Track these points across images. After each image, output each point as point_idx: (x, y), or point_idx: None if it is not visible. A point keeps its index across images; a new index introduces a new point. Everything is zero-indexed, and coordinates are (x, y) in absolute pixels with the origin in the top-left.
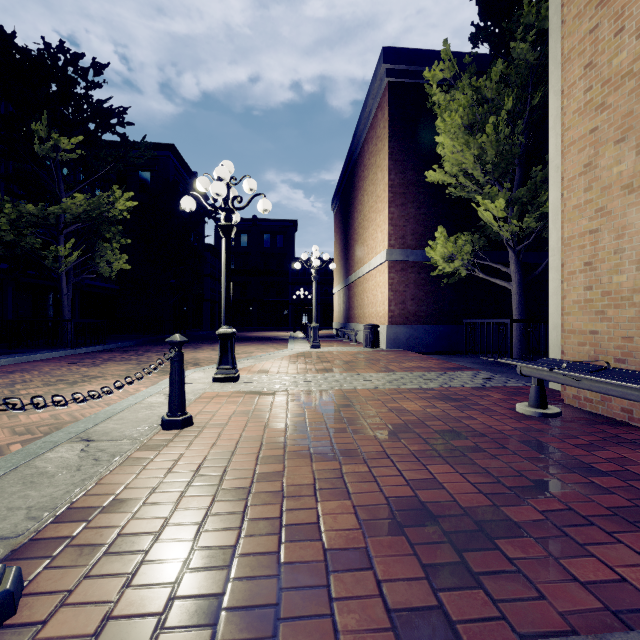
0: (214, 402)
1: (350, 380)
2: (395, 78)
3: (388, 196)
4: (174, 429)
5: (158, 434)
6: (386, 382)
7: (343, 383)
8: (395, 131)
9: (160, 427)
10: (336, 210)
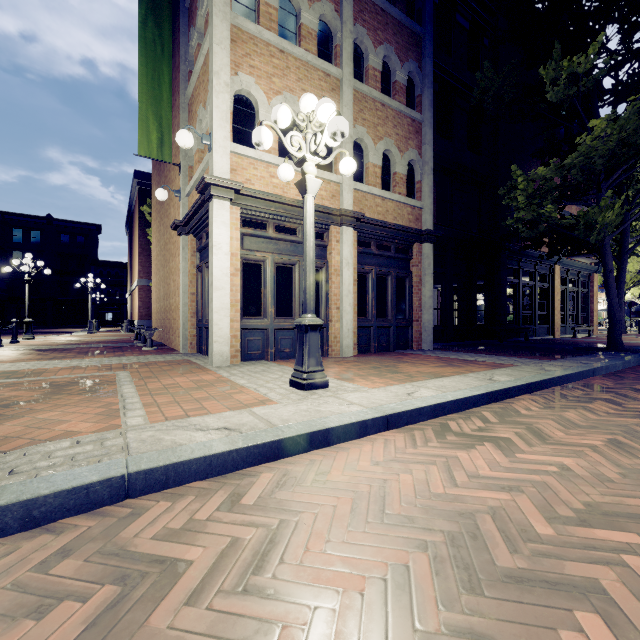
0: (25, 342)
1: (89, 338)
2: (143, 187)
3: (139, 250)
4: (15, 343)
5: (10, 344)
6: (103, 338)
7: (84, 339)
8: (143, 215)
9: (10, 343)
10: (128, 234)
